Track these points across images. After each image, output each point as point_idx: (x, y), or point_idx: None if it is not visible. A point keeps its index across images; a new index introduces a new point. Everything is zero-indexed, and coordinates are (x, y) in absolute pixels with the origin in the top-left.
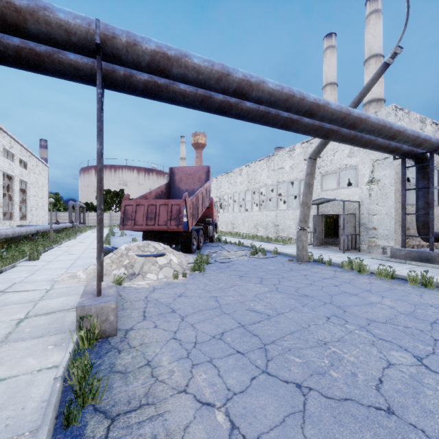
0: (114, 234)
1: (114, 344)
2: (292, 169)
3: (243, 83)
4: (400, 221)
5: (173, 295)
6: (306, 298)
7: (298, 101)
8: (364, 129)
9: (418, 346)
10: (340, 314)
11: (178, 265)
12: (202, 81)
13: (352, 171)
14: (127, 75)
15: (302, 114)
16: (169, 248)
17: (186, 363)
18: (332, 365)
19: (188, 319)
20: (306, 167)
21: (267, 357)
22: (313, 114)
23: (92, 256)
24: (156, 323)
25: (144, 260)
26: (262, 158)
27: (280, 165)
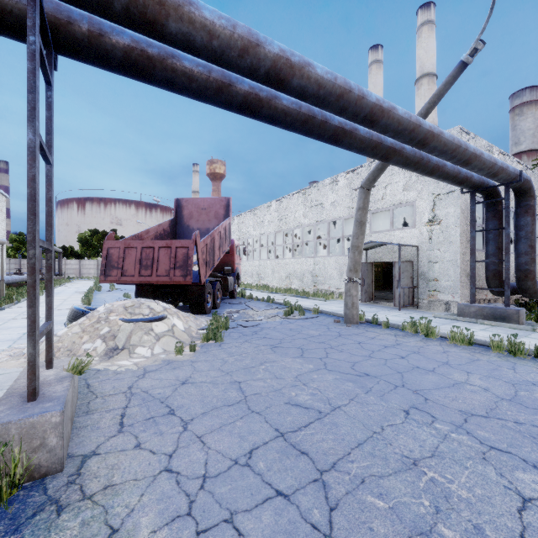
0: (99, 289)
1: (52, 493)
2: (334, 206)
3: (280, 61)
4: (466, 271)
5: (173, 383)
6: (368, 379)
7: (356, 99)
8: (435, 149)
9: None
10: (421, 404)
11: (185, 333)
12: (218, 51)
13: (404, 211)
14: (94, 33)
15: (360, 120)
16: (171, 308)
17: (184, 529)
18: (438, 512)
19: (195, 428)
20: (358, 199)
21: (329, 502)
22: (375, 122)
23: (60, 321)
24: (139, 438)
25: (132, 328)
26: (296, 191)
27: (320, 200)
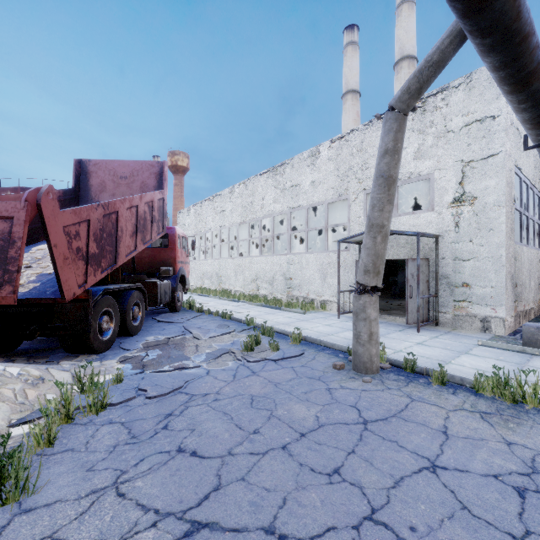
0: None
1: None
2: (315, 186)
3: None
4: (510, 272)
5: None
6: None
7: None
8: None
9: None
10: None
11: None
12: None
13: None
14: None
15: None
16: None
17: None
18: None
19: None
20: (383, 133)
21: None
22: None
23: None
24: None
25: None
26: (265, 171)
27: (295, 180)
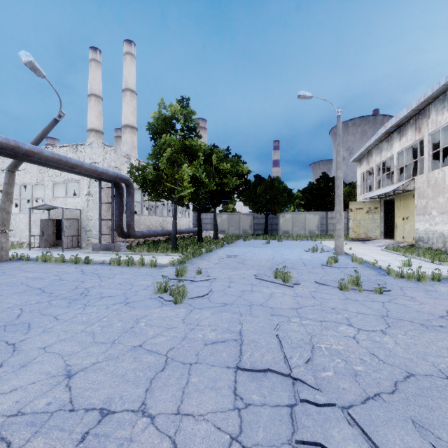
0: None
1: None
2: (25, 172)
3: None
4: (107, 225)
5: None
6: None
7: None
8: (41, 159)
9: (4, 288)
10: None
11: None
12: None
13: None
14: None
15: None
16: None
17: None
18: None
19: None
20: (5, 177)
21: None
22: None
23: None
24: None
25: None
26: None
27: None
